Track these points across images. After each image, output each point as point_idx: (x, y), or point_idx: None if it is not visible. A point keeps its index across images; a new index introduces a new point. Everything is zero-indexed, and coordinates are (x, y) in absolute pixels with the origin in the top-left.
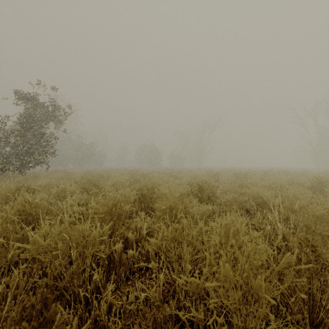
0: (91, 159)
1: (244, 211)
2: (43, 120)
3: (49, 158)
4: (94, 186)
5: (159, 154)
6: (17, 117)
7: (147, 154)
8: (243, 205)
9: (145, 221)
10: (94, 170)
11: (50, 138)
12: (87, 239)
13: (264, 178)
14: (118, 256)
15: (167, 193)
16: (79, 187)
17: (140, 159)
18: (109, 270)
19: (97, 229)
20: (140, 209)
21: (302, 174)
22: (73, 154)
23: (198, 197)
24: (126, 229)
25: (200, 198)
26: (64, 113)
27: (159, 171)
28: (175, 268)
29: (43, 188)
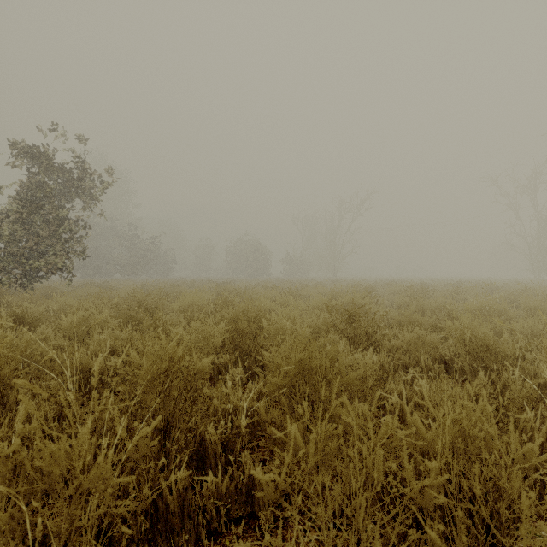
0: (152, 264)
1: (438, 363)
2: (64, 195)
3: (80, 263)
4: (149, 312)
5: (266, 257)
6: (17, 190)
7: (246, 256)
8: (438, 352)
9: (244, 397)
10: (155, 283)
11: (77, 226)
12: (82, 480)
13: (457, 297)
14: (177, 502)
15: (288, 328)
16: (119, 316)
17: (233, 264)
18: (154, 537)
19: (109, 453)
20: (234, 360)
21: (526, 289)
22: (121, 256)
23: (347, 335)
24: (202, 417)
25: (351, 337)
26: (101, 184)
27: (267, 285)
28: (325, 544)
29: (52, 316)
